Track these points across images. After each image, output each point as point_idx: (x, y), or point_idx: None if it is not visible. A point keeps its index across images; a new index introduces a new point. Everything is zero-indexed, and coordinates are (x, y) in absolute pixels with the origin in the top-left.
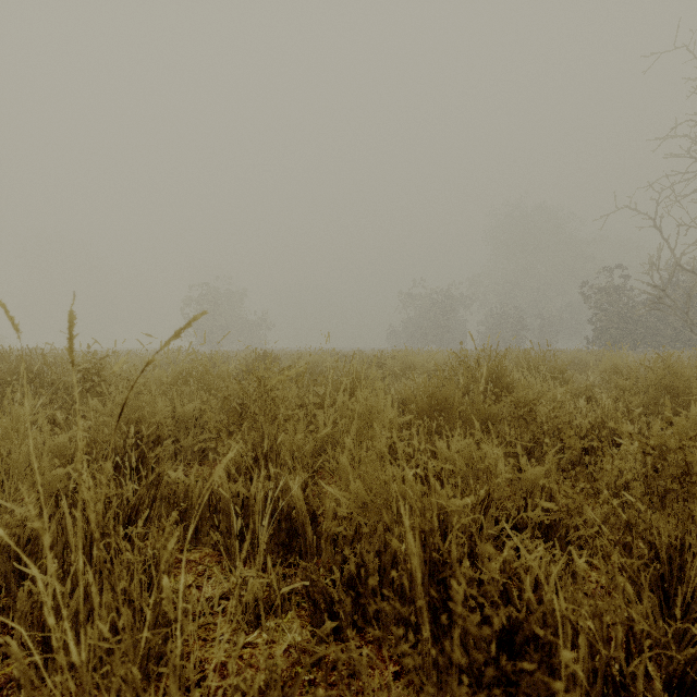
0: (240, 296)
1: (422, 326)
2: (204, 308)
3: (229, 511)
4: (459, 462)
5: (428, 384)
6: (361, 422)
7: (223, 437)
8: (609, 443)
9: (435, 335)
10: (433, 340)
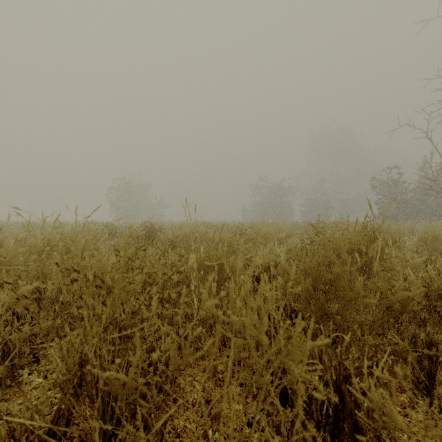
0: (146, 187)
1: (265, 206)
2: (121, 194)
3: None
4: None
5: (312, 264)
6: (237, 344)
7: None
8: None
9: (273, 212)
10: (272, 215)
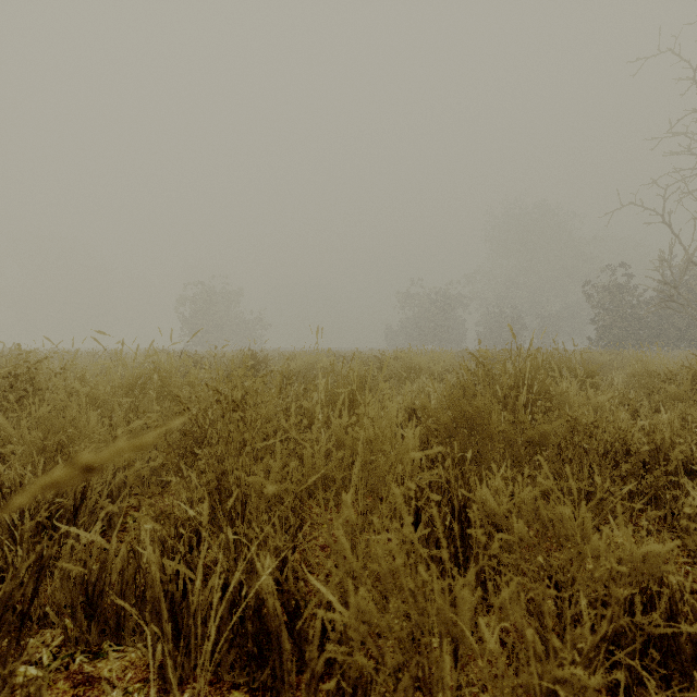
0: (236, 295)
1: (420, 325)
2: (199, 307)
3: (159, 604)
4: (520, 526)
5: (452, 396)
6: (365, 455)
7: (152, 486)
8: (681, 470)
9: (434, 335)
10: (432, 340)
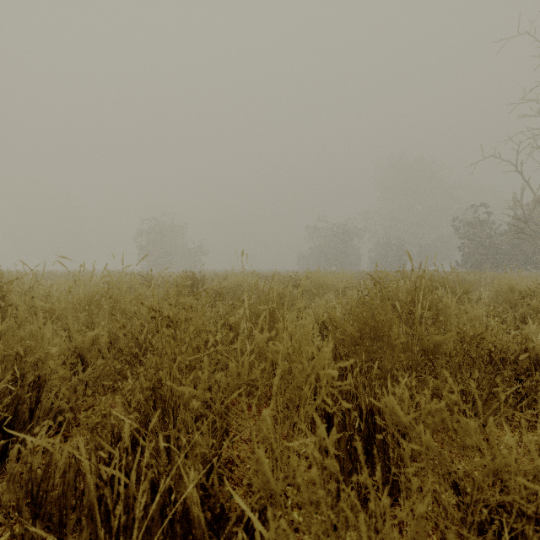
0: (182, 229)
1: (325, 252)
2: (152, 238)
3: (93, 509)
4: (427, 436)
5: (357, 311)
6: (284, 367)
7: (87, 399)
8: None
9: (335, 260)
10: (335, 263)
